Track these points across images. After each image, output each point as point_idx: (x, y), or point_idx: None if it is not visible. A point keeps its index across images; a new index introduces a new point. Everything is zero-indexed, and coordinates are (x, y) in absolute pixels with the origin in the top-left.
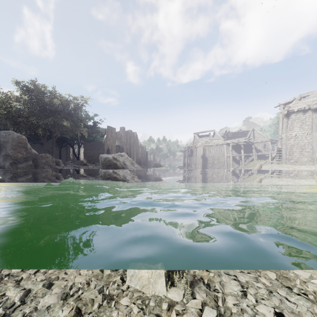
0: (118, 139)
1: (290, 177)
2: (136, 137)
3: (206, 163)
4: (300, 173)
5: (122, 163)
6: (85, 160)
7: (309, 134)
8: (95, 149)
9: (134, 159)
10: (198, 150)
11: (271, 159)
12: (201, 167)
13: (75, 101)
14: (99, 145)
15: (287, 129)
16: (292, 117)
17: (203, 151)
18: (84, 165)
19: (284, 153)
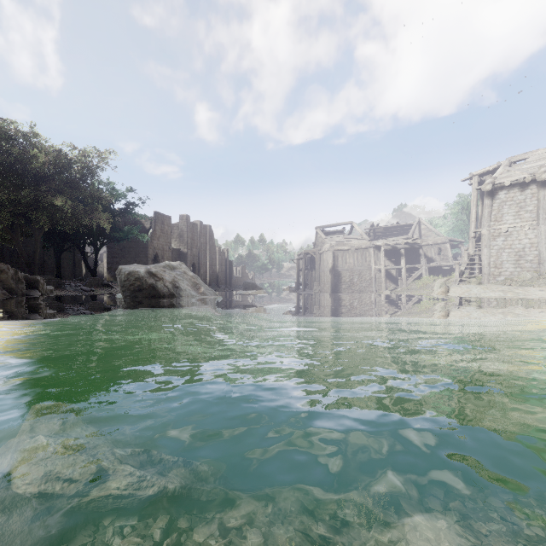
0: (177, 237)
1: (522, 311)
2: (211, 234)
3: (339, 281)
4: (531, 303)
5: (170, 284)
6: (111, 276)
7: (532, 228)
8: (130, 255)
9: (207, 274)
10: (324, 259)
11: (458, 275)
12: (330, 290)
13: (80, 157)
14: (138, 249)
15: (491, 219)
16: (501, 196)
17: (333, 260)
18: (104, 287)
19: (485, 263)
